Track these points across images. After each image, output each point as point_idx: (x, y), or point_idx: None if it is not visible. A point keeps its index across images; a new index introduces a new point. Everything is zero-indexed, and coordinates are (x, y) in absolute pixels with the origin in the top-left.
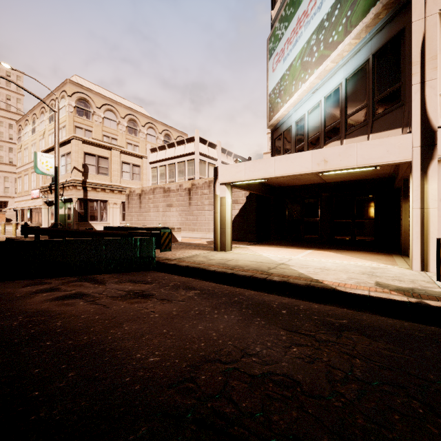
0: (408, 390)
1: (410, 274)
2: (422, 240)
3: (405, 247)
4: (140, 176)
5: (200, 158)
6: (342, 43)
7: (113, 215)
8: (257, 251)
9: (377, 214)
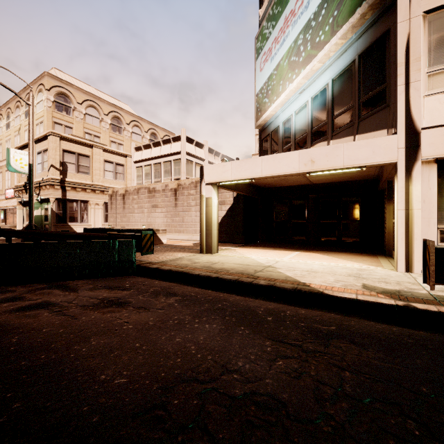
0: (401, 407)
1: (395, 276)
2: (407, 242)
3: (389, 248)
4: (124, 175)
5: (186, 158)
6: (329, 43)
7: (94, 216)
8: (244, 253)
9: (362, 216)
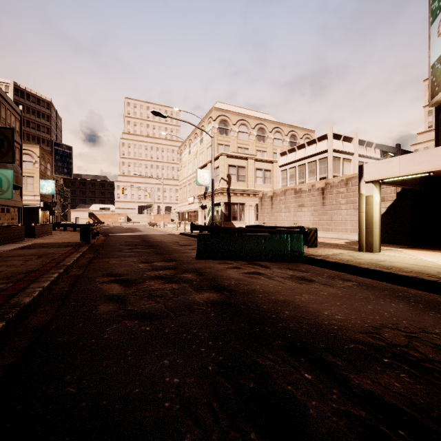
0: None
1: None
2: None
3: None
4: (271, 179)
5: (333, 155)
6: None
7: (249, 215)
8: (416, 255)
9: None
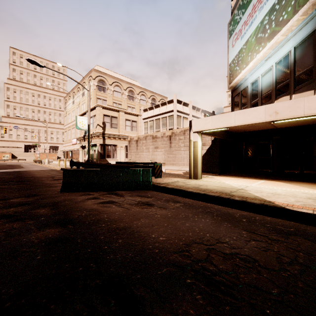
0: None
1: None
2: None
3: None
4: (137, 128)
5: (177, 114)
6: (291, 20)
7: (120, 154)
8: (220, 179)
9: None
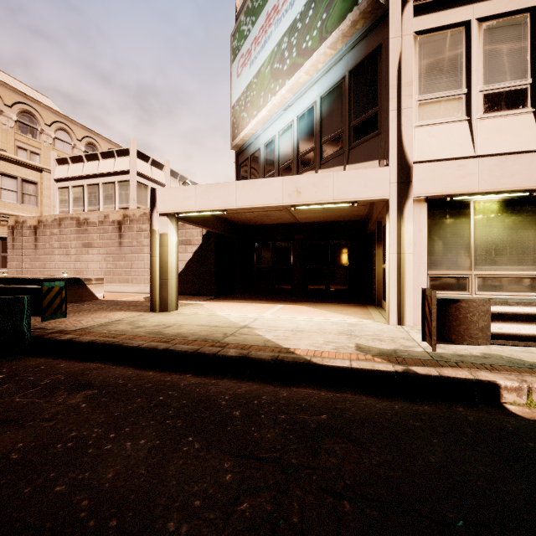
0: None
1: (388, 330)
2: (399, 290)
3: (379, 296)
4: (38, 198)
5: (138, 180)
6: (317, 51)
7: None
8: (214, 309)
9: (351, 261)
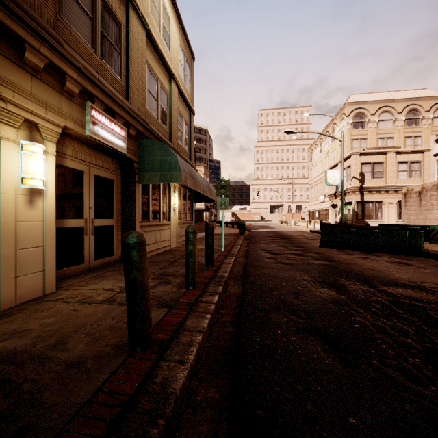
0: None
1: None
2: None
3: None
4: (421, 171)
5: None
6: None
7: (387, 214)
8: None
9: None
